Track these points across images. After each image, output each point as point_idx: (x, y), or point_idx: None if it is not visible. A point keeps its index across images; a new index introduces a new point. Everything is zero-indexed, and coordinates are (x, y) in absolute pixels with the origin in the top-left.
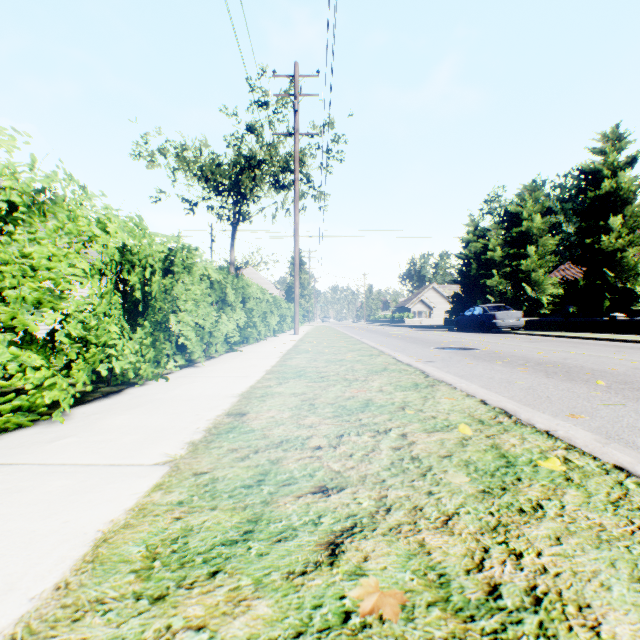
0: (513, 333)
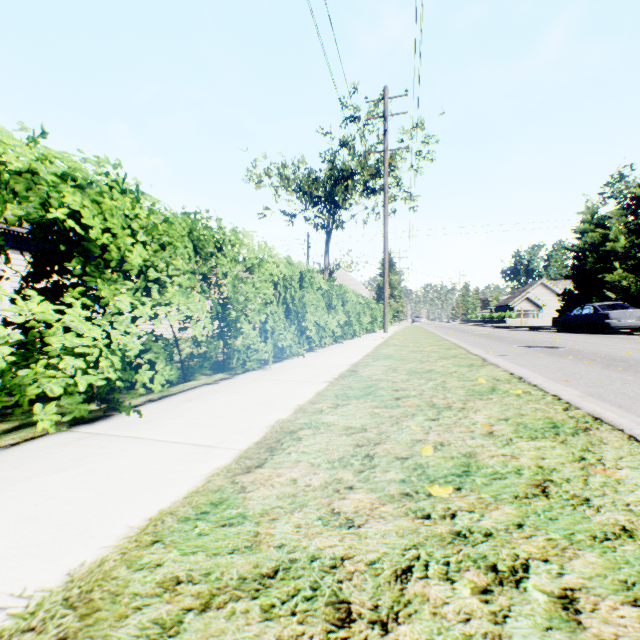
0: (631, 334)
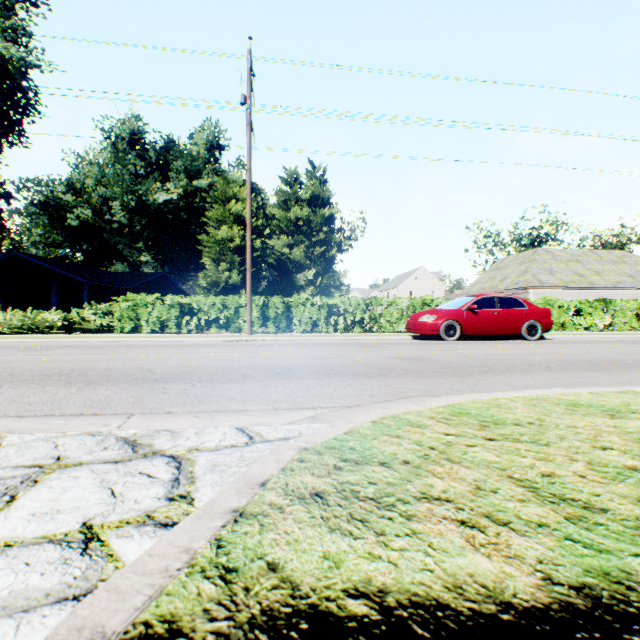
0: None
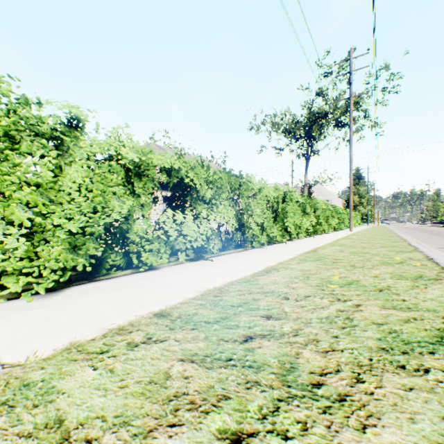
0: None
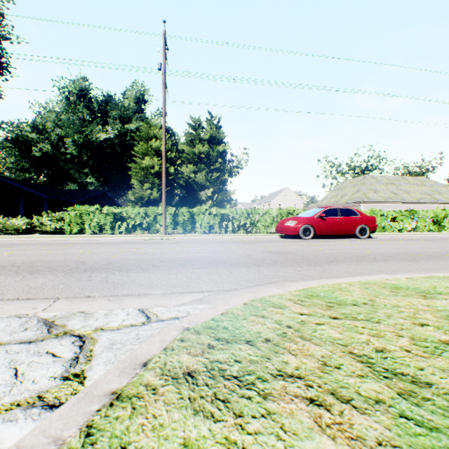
0: None
